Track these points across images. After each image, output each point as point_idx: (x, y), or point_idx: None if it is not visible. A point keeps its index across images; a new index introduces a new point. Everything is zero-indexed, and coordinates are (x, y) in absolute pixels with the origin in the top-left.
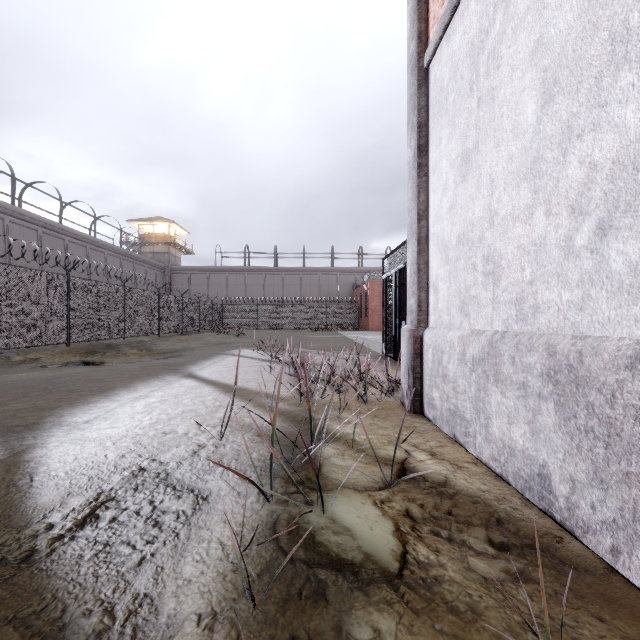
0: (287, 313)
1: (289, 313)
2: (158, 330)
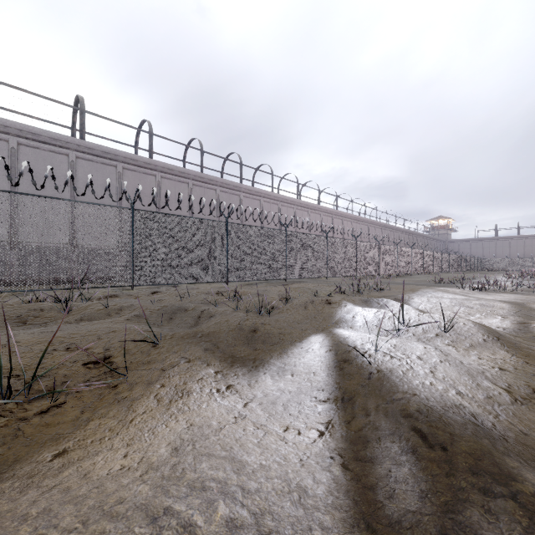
0: (528, 262)
1: (530, 262)
2: (469, 269)
